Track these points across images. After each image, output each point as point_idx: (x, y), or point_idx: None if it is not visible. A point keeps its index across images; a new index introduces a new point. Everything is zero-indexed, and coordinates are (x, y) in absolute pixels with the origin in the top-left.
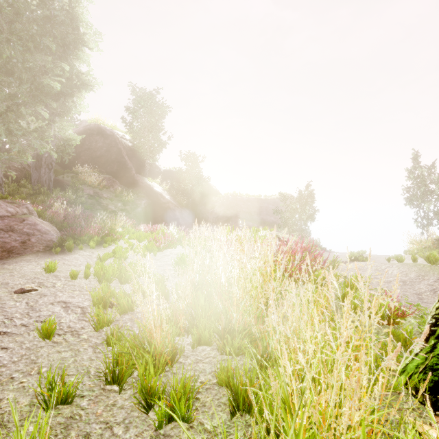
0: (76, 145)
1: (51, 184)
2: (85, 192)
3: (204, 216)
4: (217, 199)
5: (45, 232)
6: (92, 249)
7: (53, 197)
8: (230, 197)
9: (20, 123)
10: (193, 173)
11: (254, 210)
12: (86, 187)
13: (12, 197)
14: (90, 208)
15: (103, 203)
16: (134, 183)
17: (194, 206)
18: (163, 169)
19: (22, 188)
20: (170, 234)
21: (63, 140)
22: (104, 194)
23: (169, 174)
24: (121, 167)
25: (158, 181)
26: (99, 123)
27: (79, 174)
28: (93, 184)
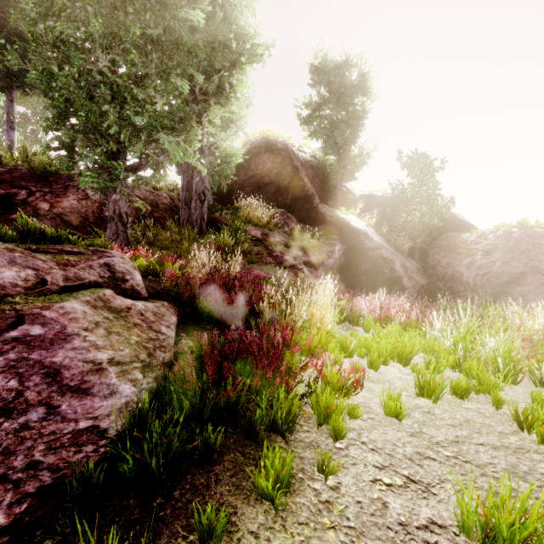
0: (239, 172)
1: (203, 225)
2: (249, 234)
3: (448, 272)
4: (475, 238)
5: (80, 382)
6: (266, 504)
7: (202, 243)
8: (514, 230)
9: (139, 101)
10: (424, 191)
11: None
12: (251, 227)
13: (153, 246)
14: (255, 262)
15: (276, 251)
16: (318, 218)
17: (421, 253)
18: (359, 194)
19: (164, 233)
20: (480, 343)
21: (220, 157)
22: (276, 237)
23: (369, 201)
24: (297, 195)
25: (355, 212)
26: (267, 136)
27: (242, 208)
28: (260, 221)
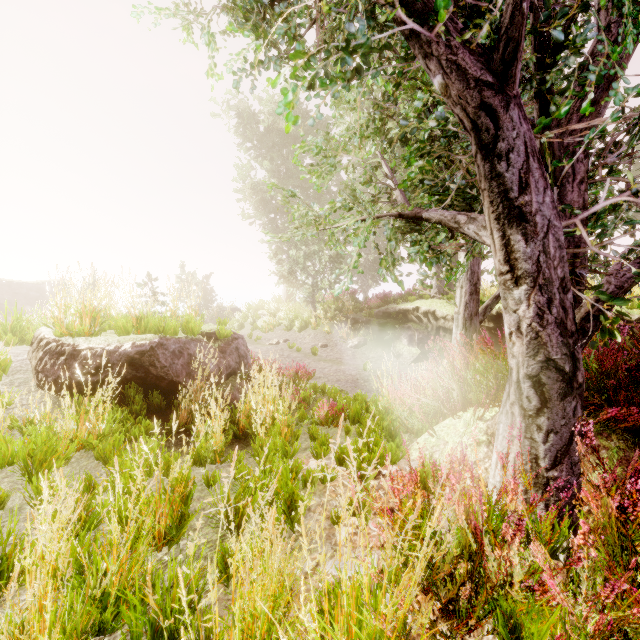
0: None
1: None
2: None
3: None
4: None
5: None
6: None
7: None
8: None
9: None
10: None
11: (5, 297)
12: None
13: None
14: None
15: None
16: None
17: None
18: None
19: None
20: None
21: None
22: None
23: None
24: None
25: None
26: None
27: None
28: None
